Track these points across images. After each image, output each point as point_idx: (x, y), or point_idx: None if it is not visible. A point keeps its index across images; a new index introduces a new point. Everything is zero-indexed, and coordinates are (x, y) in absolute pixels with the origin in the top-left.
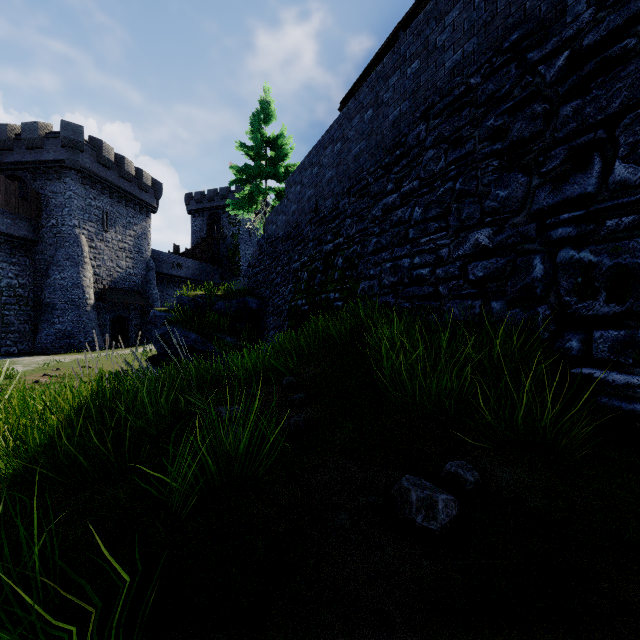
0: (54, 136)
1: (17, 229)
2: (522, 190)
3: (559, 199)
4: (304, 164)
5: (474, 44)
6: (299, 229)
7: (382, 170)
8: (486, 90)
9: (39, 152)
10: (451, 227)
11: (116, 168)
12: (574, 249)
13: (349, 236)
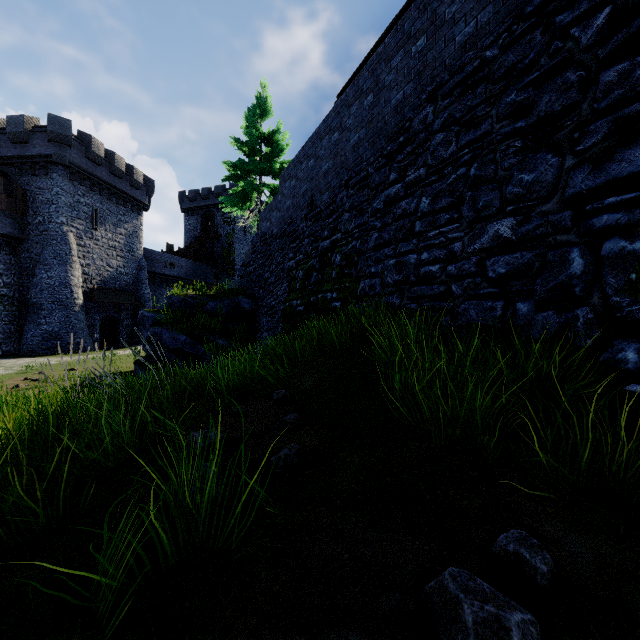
0: (40, 130)
1: (1, 226)
2: (552, 172)
3: (602, 180)
4: (299, 157)
5: (490, 13)
6: (294, 225)
7: (384, 159)
8: (505, 62)
9: (25, 147)
10: (465, 218)
11: (106, 164)
12: (625, 239)
13: (347, 231)
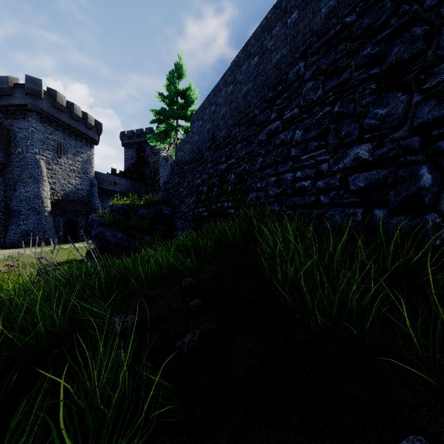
0: (20, 86)
1: None
2: (402, 107)
3: None
4: (204, 104)
5: None
6: (200, 154)
7: (266, 103)
8: (361, 24)
9: (9, 98)
10: (330, 144)
11: (67, 111)
12: None
13: (239, 157)
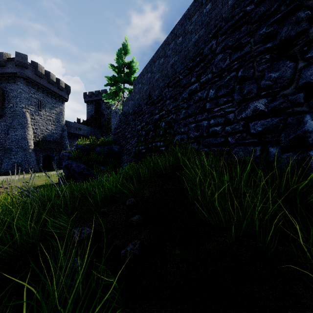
0: (11, 60)
1: None
2: (290, 71)
3: None
4: (143, 72)
5: None
6: (140, 108)
7: (188, 70)
8: (258, 11)
9: (3, 68)
10: (235, 100)
11: (45, 78)
12: None
13: (168, 110)
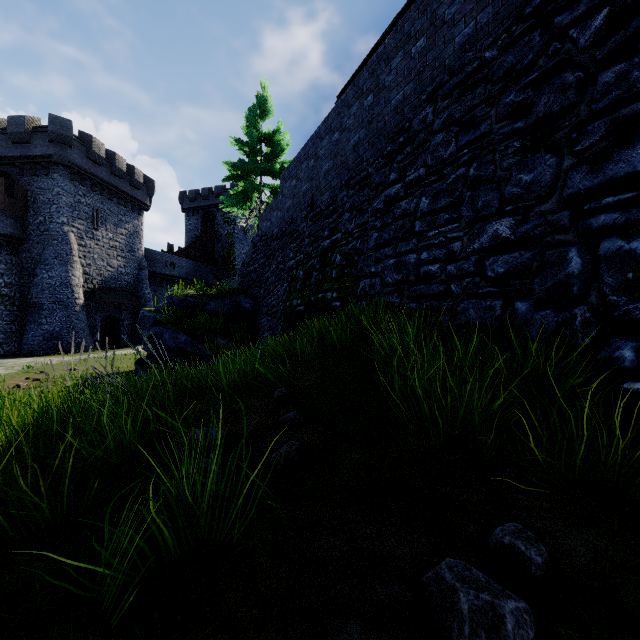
0: (41, 130)
1: (2, 226)
2: (551, 173)
3: (600, 180)
4: (300, 157)
5: (489, 14)
6: (294, 225)
7: (384, 159)
8: (504, 63)
9: (26, 147)
10: (464, 218)
11: (107, 164)
12: (622, 239)
13: (348, 231)
